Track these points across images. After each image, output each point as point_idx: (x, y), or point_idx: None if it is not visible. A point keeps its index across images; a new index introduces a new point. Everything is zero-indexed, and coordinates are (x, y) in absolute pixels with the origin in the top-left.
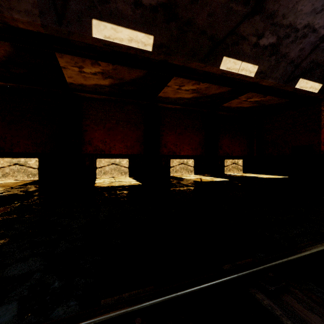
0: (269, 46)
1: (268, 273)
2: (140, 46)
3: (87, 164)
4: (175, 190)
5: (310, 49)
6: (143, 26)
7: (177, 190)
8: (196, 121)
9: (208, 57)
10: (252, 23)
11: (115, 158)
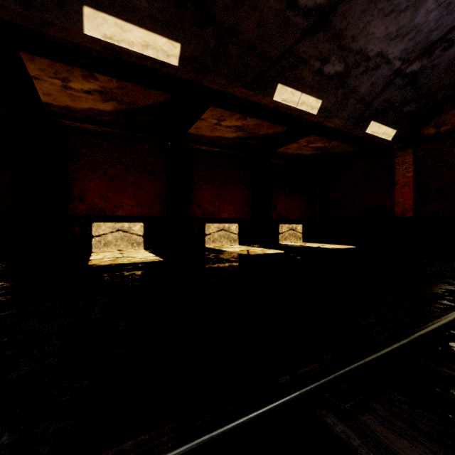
0: (335, 75)
1: (340, 383)
2: (161, 56)
3: (77, 231)
4: (212, 267)
5: (383, 84)
6: (165, 27)
7: (215, 268)
8: (241, 171)
9: (257, 83)
10: (314, 42)
11: (122, 222)
